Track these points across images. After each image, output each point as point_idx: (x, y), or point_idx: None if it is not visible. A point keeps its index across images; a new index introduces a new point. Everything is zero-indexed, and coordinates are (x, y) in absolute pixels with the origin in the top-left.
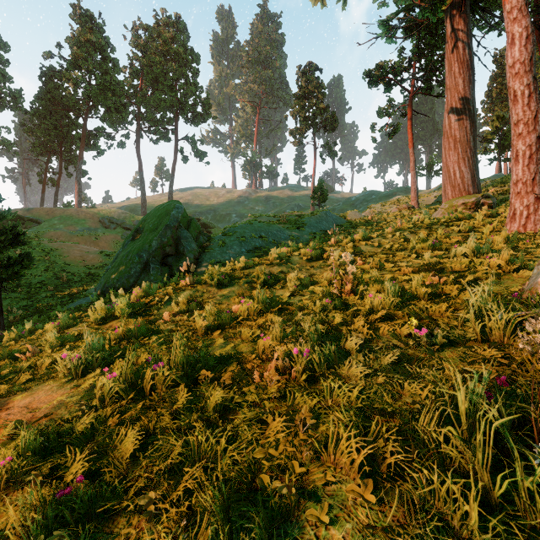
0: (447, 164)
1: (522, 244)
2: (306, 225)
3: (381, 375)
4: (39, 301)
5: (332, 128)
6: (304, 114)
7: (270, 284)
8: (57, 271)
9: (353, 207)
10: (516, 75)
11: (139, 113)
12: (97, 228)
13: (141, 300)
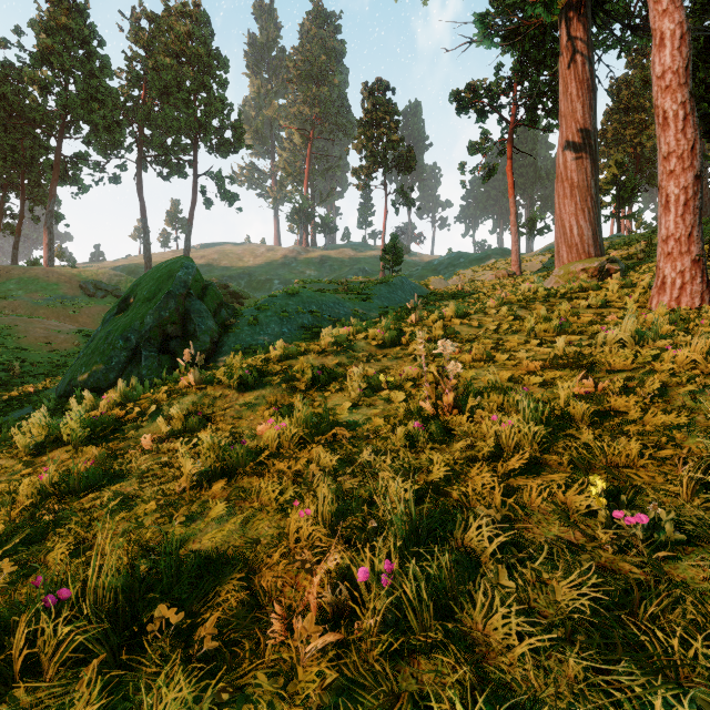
0: (562, 217)
1: (694, 325)
2: (375, 296)
3: (568, 644)
4: None
5: (408, 168)
6: (371, 147)
7: (322, 384)
8: (7, 359)
9: (435, 273)
10: (667, 89)
11: (141, 135)
12: (76, 296)
13: (111, 412)
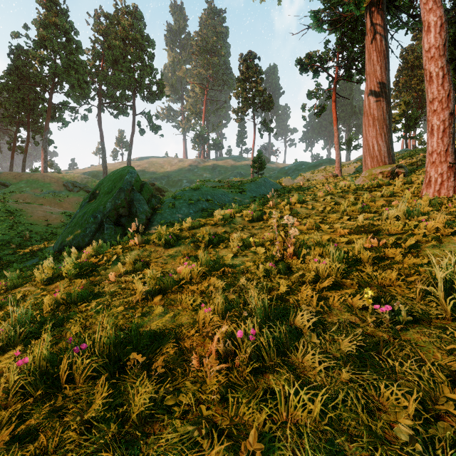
0: (367, 139)
1: (445, 207)
2: (247, 190)
3: (344, 366)
4: (1, 258)
5: (268, 108)
6: (245, 95)
7: (214, 244)
8: (21, 230)
9: (286, 175)
10: (432, 58)
11: (101, 90)
12: (61, 191)
13: (90, 260)
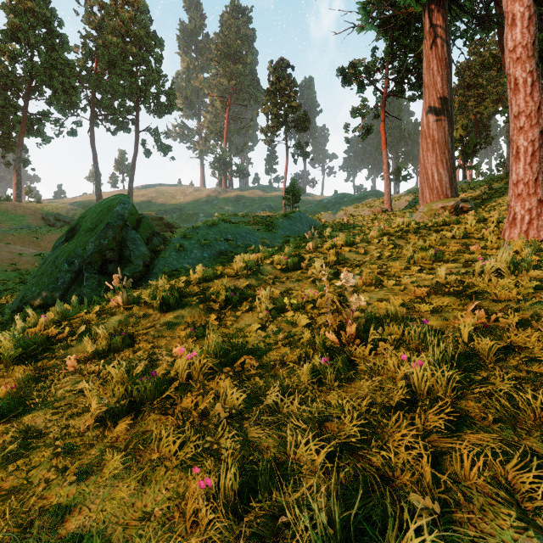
0: (425, 166)
1: None
2: (279, 227)
3: None
4: None
5: (304, 128)
6: (275, 111)
7: (234, 304)
8: None
9: (325, 209)
10: (518, 60)
11: (93, 98)
12: (39, 225)
13: (45, 331)
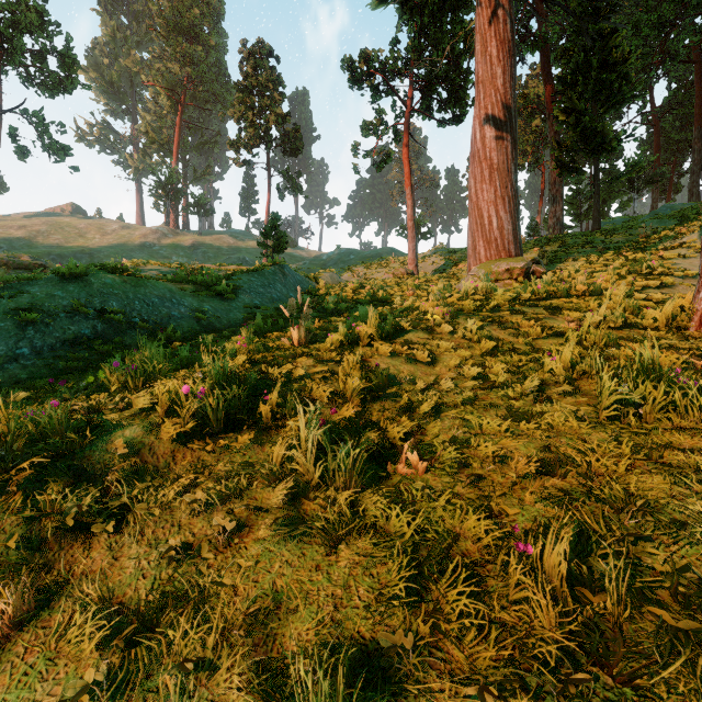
0: (479, 205)
1: None
2: (241, 289)
3: None
4: None
5: (294, 150)
6: (251, 117)
7: None
8: None
9: (324, 268)
10: None
11: None
12: None
13: None
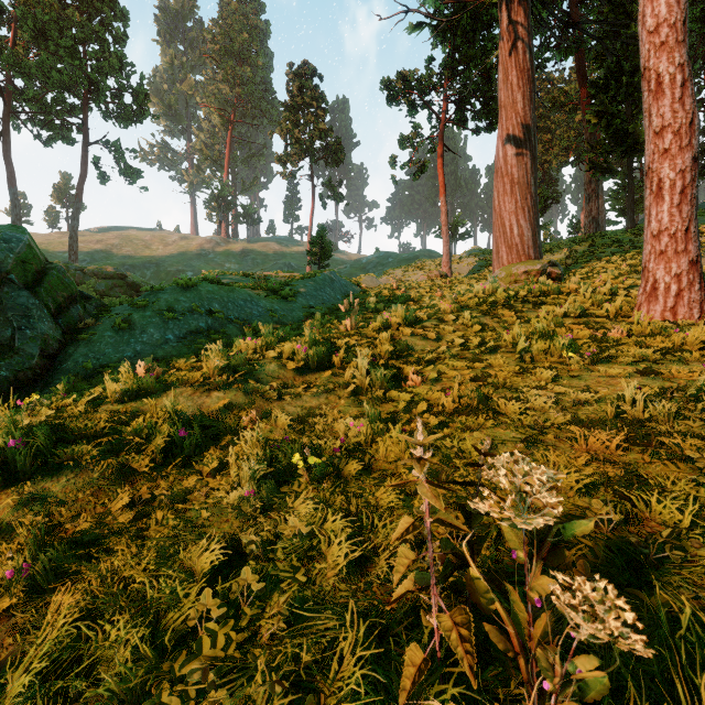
0: (501, 215)
1: None
2: (299, 293)
3: None
4: None
5: (336, 161)
6: (297, 134)
7: (186, 456)
8: None
9: (364, 271)
10: (663, 46)
11: (7, 84)
12: None
13: None
